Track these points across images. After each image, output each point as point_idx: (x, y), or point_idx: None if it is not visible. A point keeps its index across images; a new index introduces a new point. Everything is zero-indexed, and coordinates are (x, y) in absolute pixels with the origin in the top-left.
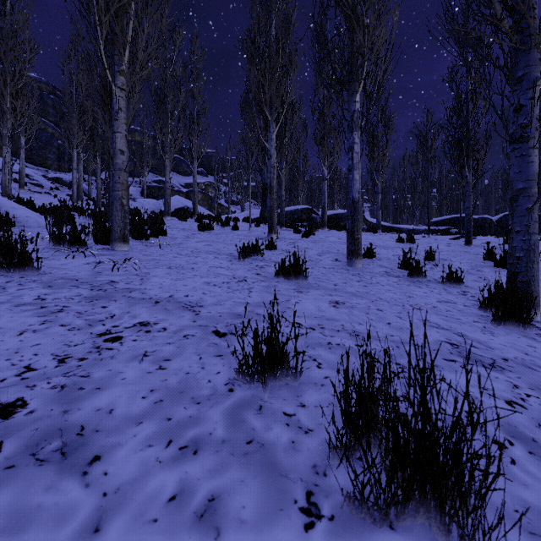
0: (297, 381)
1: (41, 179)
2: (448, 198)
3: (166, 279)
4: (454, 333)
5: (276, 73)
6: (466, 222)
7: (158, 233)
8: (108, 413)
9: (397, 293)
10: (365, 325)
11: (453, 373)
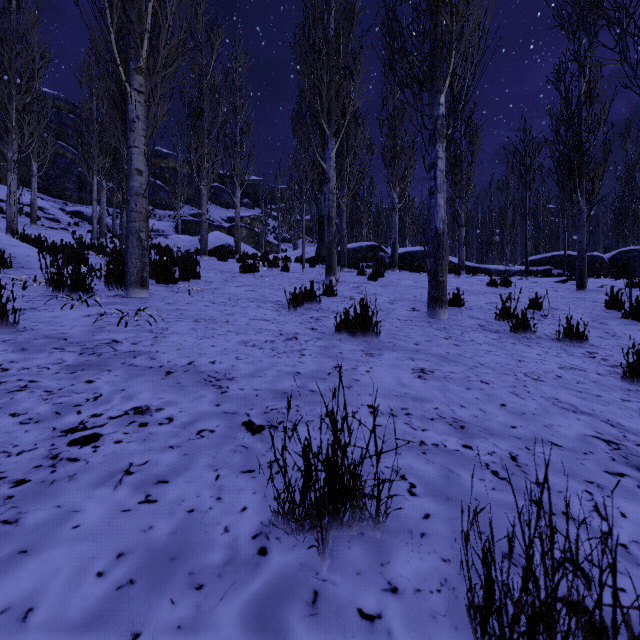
0: (380, 530)
1: (58, 213)
2: (546, 232)
3: (189, 337)
4: (602, 421)
5: (336, 75)
6: (578, 261)
7: (189, 276)
8: (19, 621)
9: (502, 356)
10: (470, 408)
11: (632, 501)
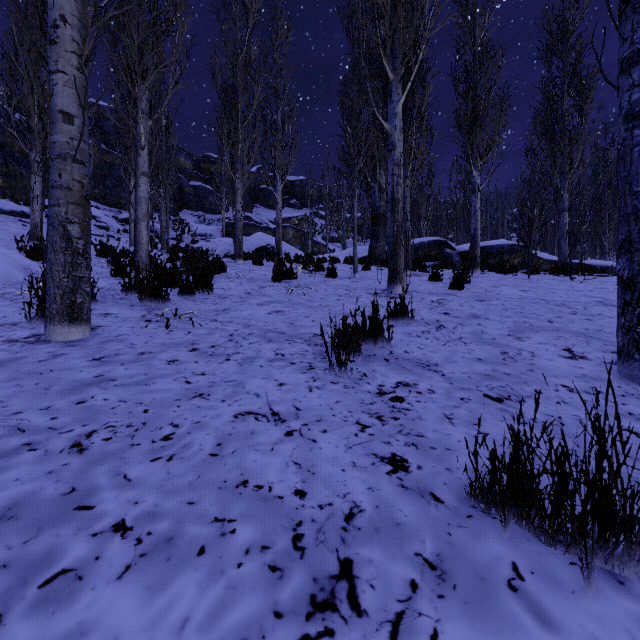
0: None
1: (110, 221)
2: None
3: None
4: None
5: None
6: None
7: (193, 290)
8: None
9: None
10: None
11: None
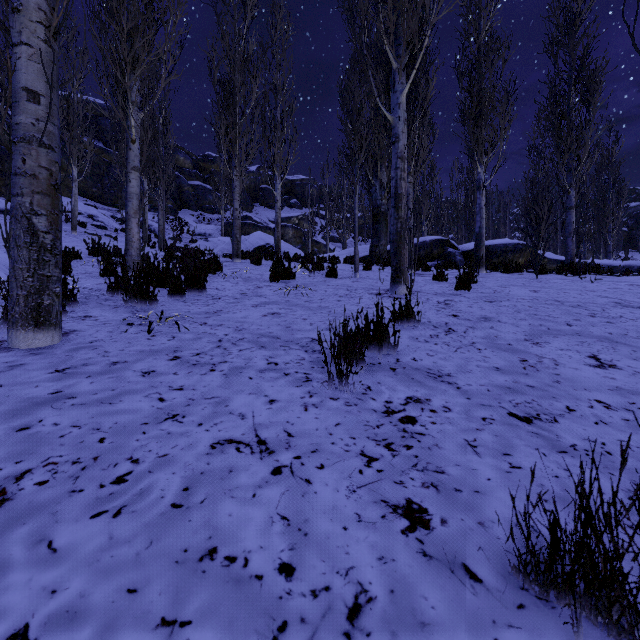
0: None
1: (108, 220)
2: None
3: None
4: None
5: None
6: None
7: (184, 290)
8: None
9: None
10: None
11: None
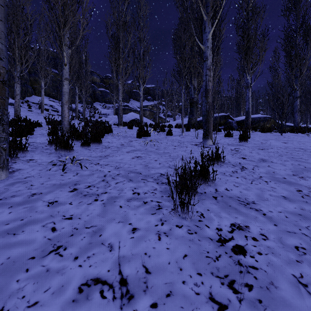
0: None
1: (59, 108)
2: None
3: None
4: None
5: None
6: None
7: (89, 143)
8: None
9: None
10: None
11: None
